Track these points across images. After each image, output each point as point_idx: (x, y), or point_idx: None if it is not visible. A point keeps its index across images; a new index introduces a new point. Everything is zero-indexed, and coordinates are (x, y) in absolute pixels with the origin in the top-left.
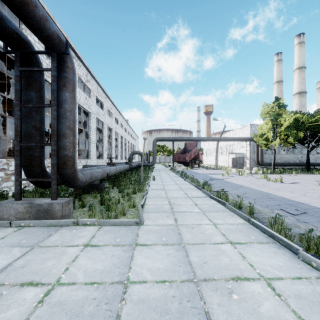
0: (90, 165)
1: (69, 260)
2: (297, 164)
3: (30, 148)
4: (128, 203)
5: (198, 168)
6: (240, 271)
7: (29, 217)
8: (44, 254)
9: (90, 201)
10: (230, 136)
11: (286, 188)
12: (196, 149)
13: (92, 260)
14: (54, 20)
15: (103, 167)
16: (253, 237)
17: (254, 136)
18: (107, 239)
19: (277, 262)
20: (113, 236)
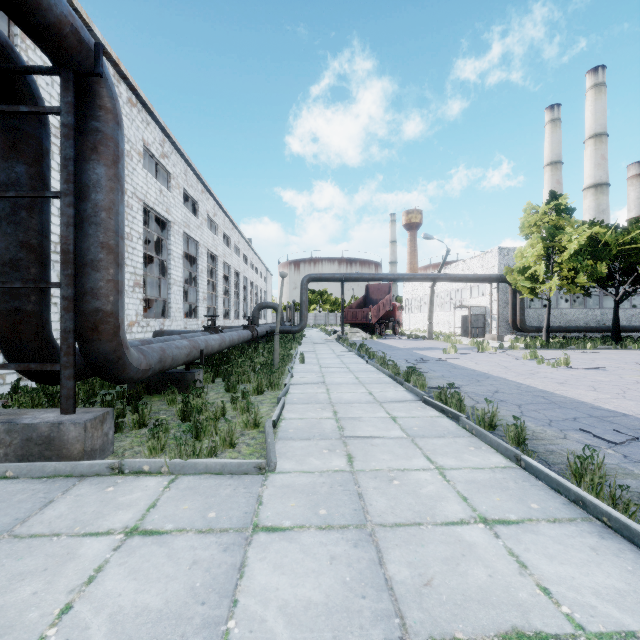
0: (170, 332)
1: (79, 580)
2: (594, 329)
3: (14, 293)
4: (244, 417)
5: (394, 337)
6: (520, 610)
7: (5, 455)
8: (18, 561)
9: (160, 412)
10: (457, 272)
11: (581, 380)
12: (390, 299)
13: (139, 579)
14: (88, 22)
15: (195, 335)
16: (534, 505)
17: (507, 271)
18: (186, 513)
19: (608, 580)
20: (201, 505)
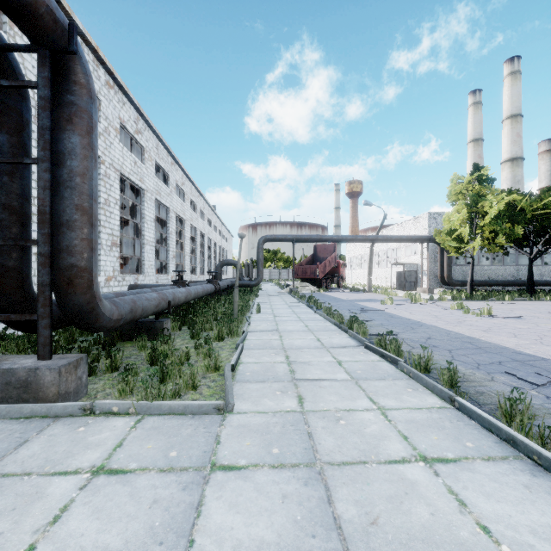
0: (143, 285)
1: (45, 519)
2: (511, 283)
3: None
4: (205, 362)
5: (338, 290)
6: (462, 549)
7: None
8: None
9: (131, 357)
10: (393, 233)
11: (503, 328)
12: (334, 257)
13: (101, 519)
14: (70, 13)
15: (165, 288)
16: (469, 444)
17: (436, 233)
18: (149, 453)
19: (543, 518)
20: (164, 444)
